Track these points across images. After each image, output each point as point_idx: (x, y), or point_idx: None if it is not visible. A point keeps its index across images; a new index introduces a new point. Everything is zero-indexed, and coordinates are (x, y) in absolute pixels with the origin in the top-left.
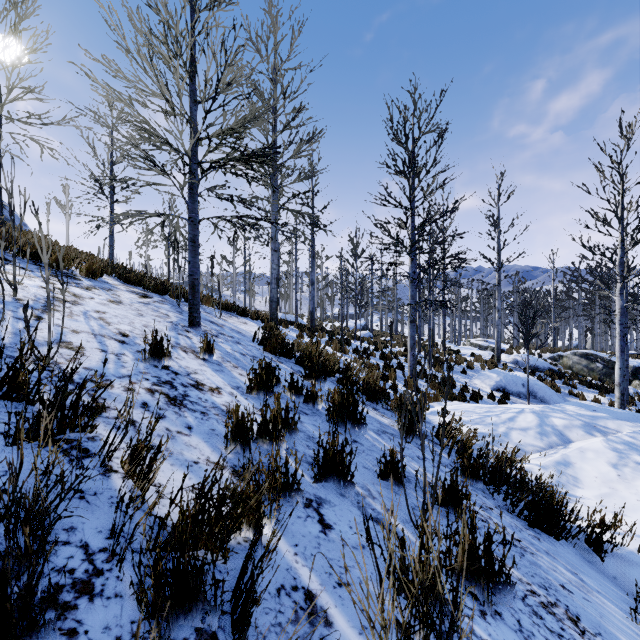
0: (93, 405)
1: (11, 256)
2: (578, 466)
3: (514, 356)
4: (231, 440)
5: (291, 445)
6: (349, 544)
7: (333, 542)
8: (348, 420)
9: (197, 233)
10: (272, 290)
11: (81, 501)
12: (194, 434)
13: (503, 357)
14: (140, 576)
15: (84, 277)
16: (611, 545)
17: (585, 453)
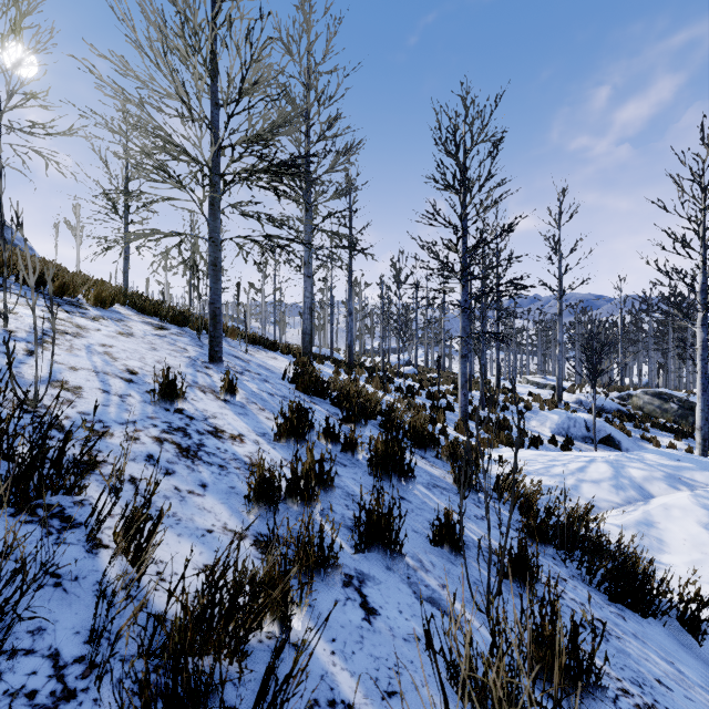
0: (85, 459)
1: (8, 282)
2: (663, 526)
3: (577, 395)
4: (254, 501)
5: (327, 505)
6: (399, 635)
7: (379, 633)
8: (393, 473)
9: (219, 255)
10: (305, 321)
11: (56, 589)
12: (209, 494)
13: (565, 396)
14: (121, 706)
15: (92, 306)
16: (708, 624)
17: (670, 510)
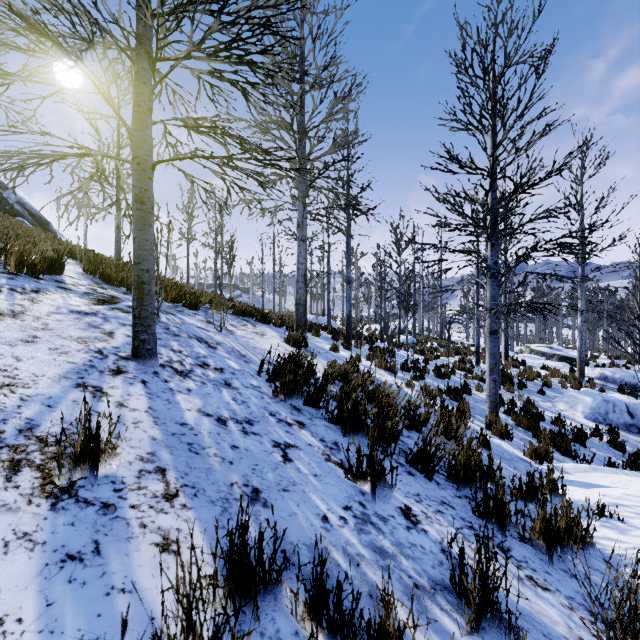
0: None
1: None
2: None
3: (601, 370)
4: None
5: None
6: None
7: None
8: None
9: (148, 186)
10: (299, 290)
11: None
12: None
13: (585, 370)
14: None
15: (7, 273)
16: None
17: None
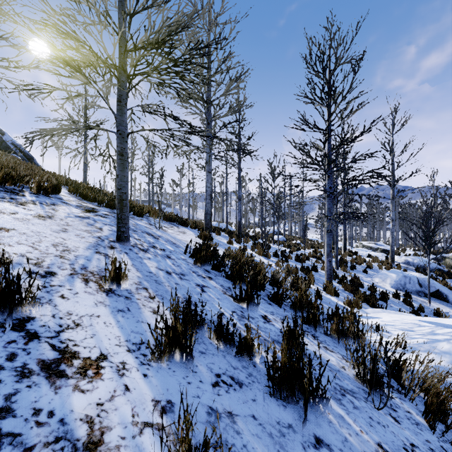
0: None
1: None
2: None
3: (405, 257)
4: None
5: None
6: None
7: None
8: (302, 395)
9: (125, 146)
10: (207, 204)
11: None
12: None
13: (395, 258)
14: None
15: (33, 193)
16: None
17: None
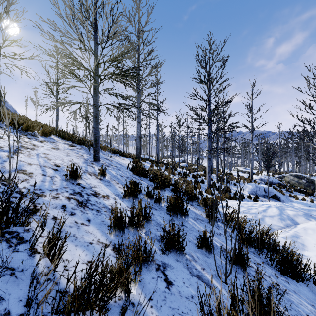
0: (32, 208)
1: (2, 125)
2: (304, 238)
3: (260, 176)
4: (113, 228)
5: (147, 229)
6: (183, 295)
7: (174, 295)
8: (178, 213)
9: (98, 112)
10: (137, 143)
11: (11, 276)
12: (91, 224)
13: (254, 177)
14: None
15: (41, 136)
16: None
17: (307, 230)
